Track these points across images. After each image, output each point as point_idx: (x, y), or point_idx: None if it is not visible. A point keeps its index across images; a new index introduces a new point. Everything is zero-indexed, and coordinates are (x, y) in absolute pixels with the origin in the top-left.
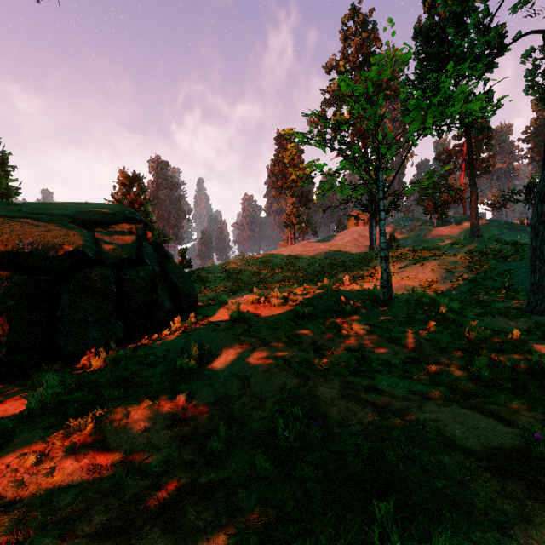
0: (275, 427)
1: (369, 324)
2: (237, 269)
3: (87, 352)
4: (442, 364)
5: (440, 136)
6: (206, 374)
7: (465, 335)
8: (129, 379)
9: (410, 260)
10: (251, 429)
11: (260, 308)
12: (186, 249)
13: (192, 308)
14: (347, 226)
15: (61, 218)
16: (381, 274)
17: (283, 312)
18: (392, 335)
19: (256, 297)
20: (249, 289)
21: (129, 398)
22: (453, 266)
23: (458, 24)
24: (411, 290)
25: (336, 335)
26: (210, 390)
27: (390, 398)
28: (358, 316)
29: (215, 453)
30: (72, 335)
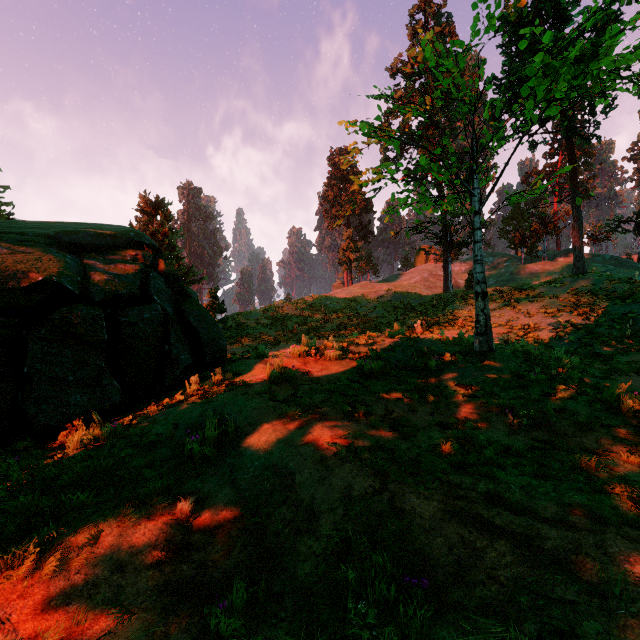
0: (336, 578)
1: (463, 386)
2: (282, 314)
3: (67, 425)
4: (593, 452)
5: (533, 149)
6: (228, 463)
7: (612, 403)
8: (112, 471)
9: (498, 302)
10: (294, 577)
11: (310, 363)
12: (217, 289)
13: (220, 363)
14: (415, 263)
15: (36, 238)
16: (477, 316)
17: (341, 369)
18: (502, 403)
19: (305, 348)
20: (297, 339)
21: (105, 505)
22: (555, 310)
23: (558, 7)
24: (505, 340)
25: (419, 403)
26: (232, 492)
27: (534, 520)
28: (446, 374)
29: (227, 635)
30: (46, 400)
